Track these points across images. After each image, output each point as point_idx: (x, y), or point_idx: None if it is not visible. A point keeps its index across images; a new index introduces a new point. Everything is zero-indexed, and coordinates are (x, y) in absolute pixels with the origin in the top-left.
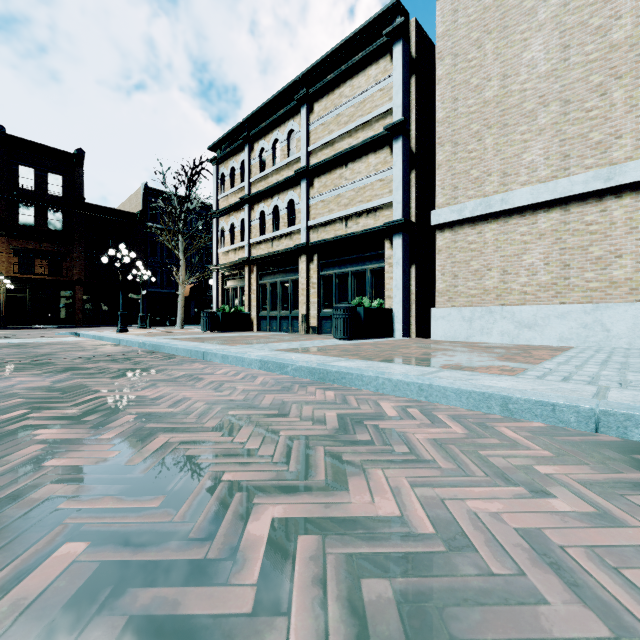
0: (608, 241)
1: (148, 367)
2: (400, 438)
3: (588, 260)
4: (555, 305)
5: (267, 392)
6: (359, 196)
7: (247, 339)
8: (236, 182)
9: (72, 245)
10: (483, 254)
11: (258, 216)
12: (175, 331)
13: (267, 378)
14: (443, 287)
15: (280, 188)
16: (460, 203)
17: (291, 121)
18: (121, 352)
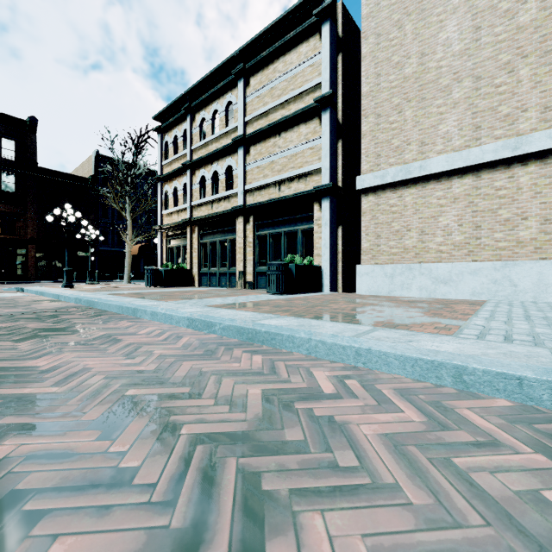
0: (515, 204)
1: (69, 326)
2: (342, 434)
3: (497, 222)
4: (468, 262)
5: (186, 358)
6: (291, 163)
7: (185, 294)
8: (179, 149)
9: (25, 206)
10: (403, 216)
11: (199, 181)
12: (120, 286)
13: (192, 338)
14: (367, 246)
15: (219, 155)
16: (382, 169)
17: (229, 94)
18: (53, 308)
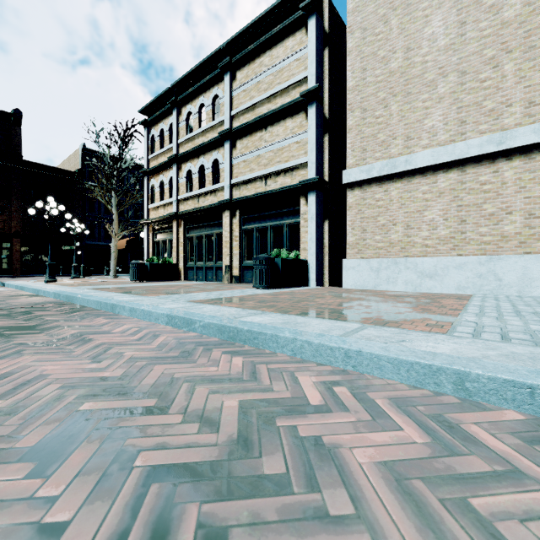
0: (500, 199)
1: (39, 324)
2: (332, 463)
3: (482, 216)
4: (453, 257)
5: (159, 361)
6: (277, 157)
7: (170, 289)
8: (165, 143)
9: (9, 199)
10: (389, 210)
11: (185, 174)
12: (105, 280)
13: (169, 337)
14: (353, 240)
15: (205, 149)
16: (368, 164)
17: (215, 87)
18: (28, 304)
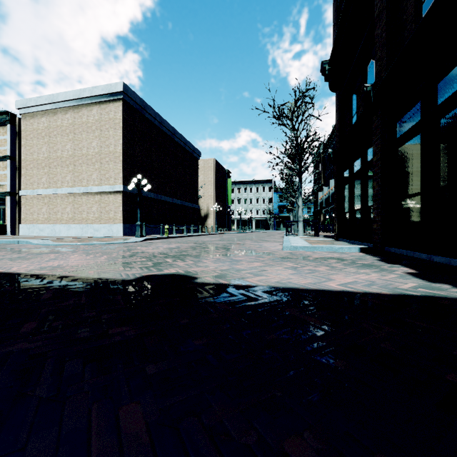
0: (57, 208)
1: None
2: None
3: (54, 212)
4: (47, 224)
5: None
6: None
7: None
8: None
9: None
10: (33, 207)
11: None
12: None
13: None
14: (24, 217)
15: None
16: (28, 189)
17: None
18: None
